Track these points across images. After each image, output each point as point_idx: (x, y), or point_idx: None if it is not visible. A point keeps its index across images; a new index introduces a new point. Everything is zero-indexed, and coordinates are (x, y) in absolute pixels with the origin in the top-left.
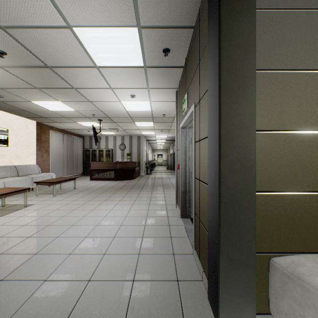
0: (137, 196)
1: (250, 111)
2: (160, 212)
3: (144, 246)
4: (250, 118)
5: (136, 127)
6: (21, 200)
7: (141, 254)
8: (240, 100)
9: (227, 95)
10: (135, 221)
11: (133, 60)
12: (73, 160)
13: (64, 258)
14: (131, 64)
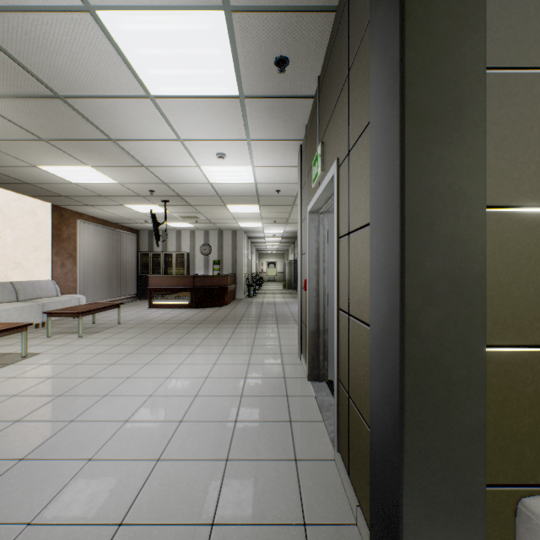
0: (230, 336)
1: (473, 162)
2: (270, 369)
3: (238, 441)
4: (472, 177)
5: (230, 214)
6: (19, 345)
7: (232, 460)
8: (450, 137)
9: (419, 125)
10: (224, 387)
11: (218, 83)
12: (120, 273)
13: (77, 468)
14: (215, 92)
